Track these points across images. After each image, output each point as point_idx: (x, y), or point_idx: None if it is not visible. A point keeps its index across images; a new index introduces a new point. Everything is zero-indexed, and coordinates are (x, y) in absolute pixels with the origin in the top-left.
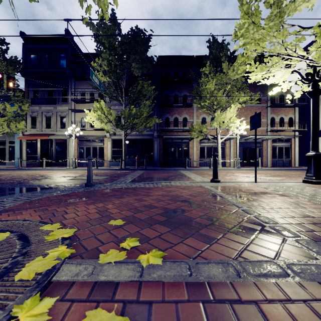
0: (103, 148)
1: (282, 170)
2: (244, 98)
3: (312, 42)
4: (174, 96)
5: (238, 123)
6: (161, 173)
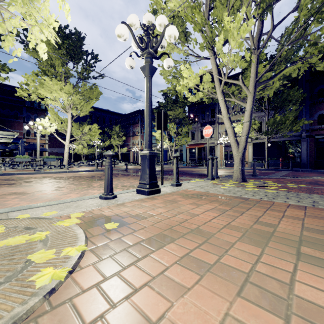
0: None
1: None
2: None
3: None
4: None
5: None
6: (311, 173)
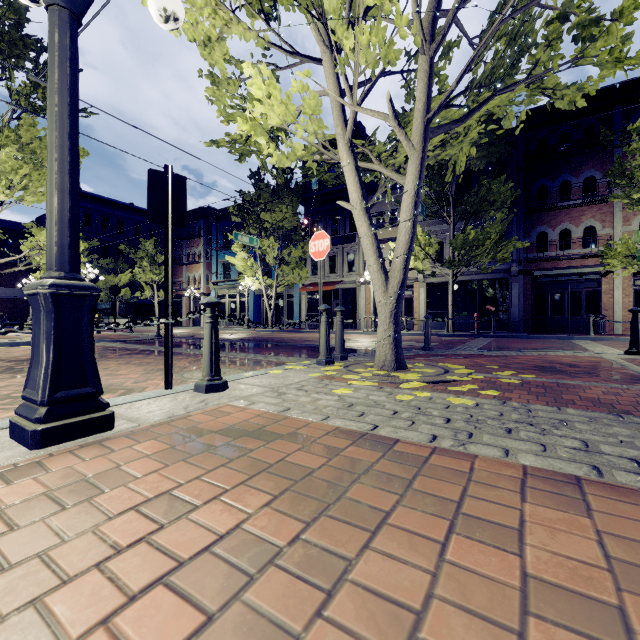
0: (412, 299)
1: None
2: None
3: None
4: (560, 186)
5: None
6: (529, 342)
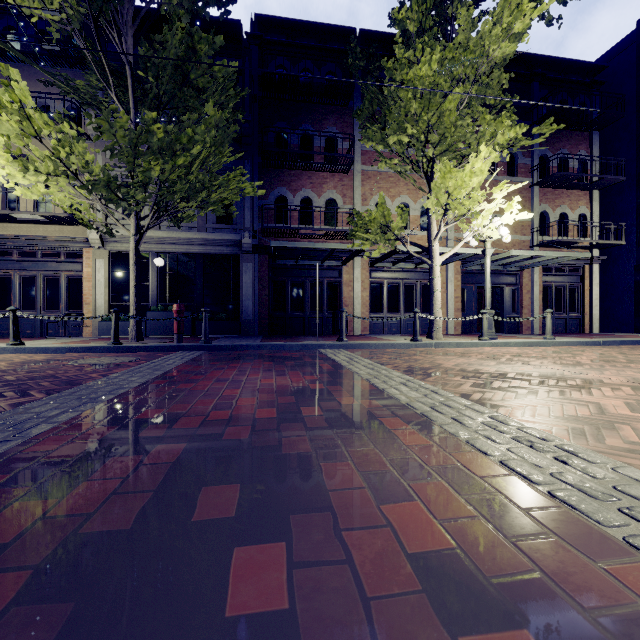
0: (82, 279)
1: (609, 344)
2: (510, 133)
3: (625, 40)
4: (303, 130)
5: (500, 201)
6: (256, 367)
